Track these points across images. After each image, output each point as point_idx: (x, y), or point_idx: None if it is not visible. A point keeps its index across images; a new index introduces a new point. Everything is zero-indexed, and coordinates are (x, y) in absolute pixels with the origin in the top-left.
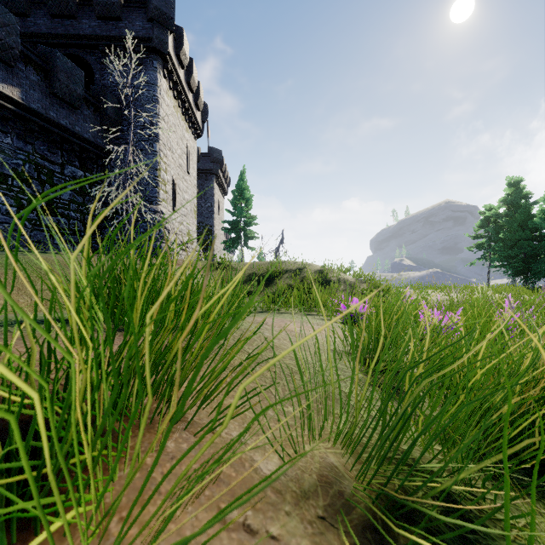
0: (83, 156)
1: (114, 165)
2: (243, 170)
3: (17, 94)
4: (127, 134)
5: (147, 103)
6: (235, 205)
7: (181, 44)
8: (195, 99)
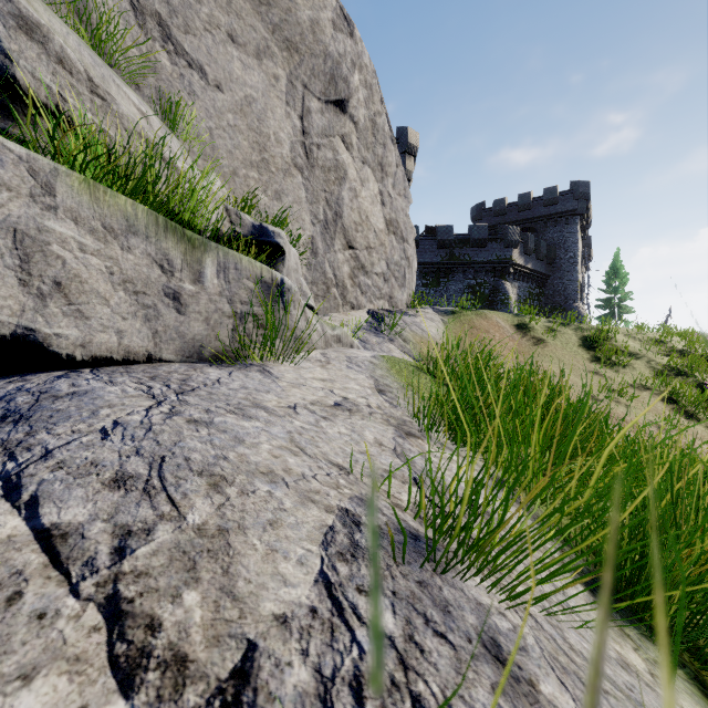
0: (538, 281)
1: (551, 282)
2: (616, 252)
3: (530, 266)
4: (558, 264)
5: (572, 245)
6: (609, 285)
7: (589, 199)
8: (586, 218)
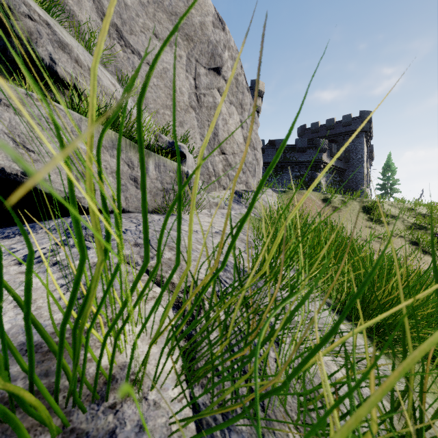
0: (339, 173)
1: (347, 174)
2: (389, 154)
3: (334, 163)
4: (352, 162)
5: (360, 150)
6: (384, 175)
7: (371, 122)
8: (369, 134)
